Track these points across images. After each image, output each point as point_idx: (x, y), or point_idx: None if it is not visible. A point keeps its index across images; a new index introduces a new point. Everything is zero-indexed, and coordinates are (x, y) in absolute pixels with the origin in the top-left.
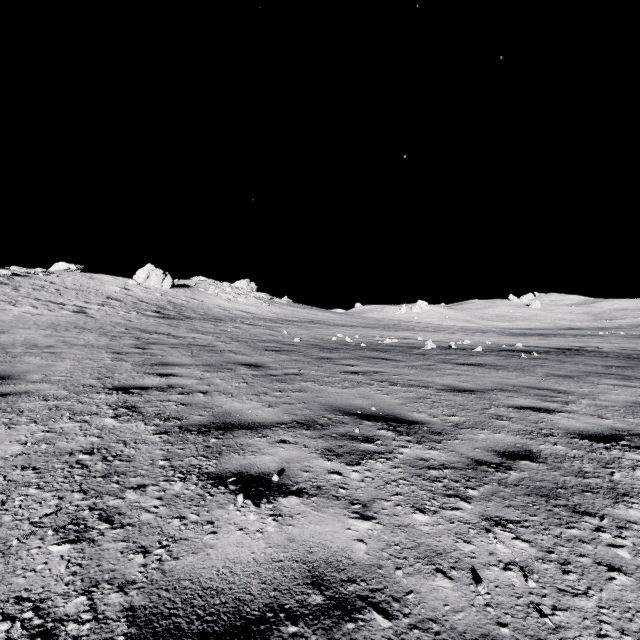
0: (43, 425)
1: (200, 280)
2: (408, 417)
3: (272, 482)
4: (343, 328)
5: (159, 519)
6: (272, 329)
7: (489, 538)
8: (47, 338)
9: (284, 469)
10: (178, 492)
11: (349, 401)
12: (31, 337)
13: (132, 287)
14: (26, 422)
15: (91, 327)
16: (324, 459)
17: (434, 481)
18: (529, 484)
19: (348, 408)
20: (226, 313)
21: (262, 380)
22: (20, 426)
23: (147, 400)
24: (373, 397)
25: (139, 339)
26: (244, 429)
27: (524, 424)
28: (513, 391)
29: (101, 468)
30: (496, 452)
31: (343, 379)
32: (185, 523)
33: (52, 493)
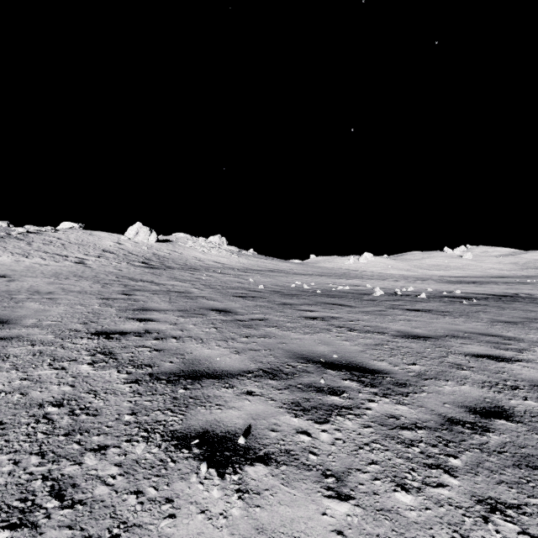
0: (23, 372)
1: (180, 236)
2: (370, 366)
3: (238, 444)
4: (300, 276)
5: (114, 494)
6: (240, 277)
7: (490, 532)
8: (49, 285)
9: (251, 427)
10: (139, 456)
11: (311, 348)
12: (36, 284)
13: (124, 242)
14: (8, 368)
15: (87, 276)
16: (291, 415)
17: (410, 445)
18: (514, 451)
19: (311, 355)
20: (201, 263)
21: (230, 325)
22: (1, 373)
23: (124, 345)
24: (333, 343)
25: (126, 286)
26: (212, 378)
27: (486, 374)
28: (465, 338)
29: (66, 424)
30: (467, 408)
31: (304, 324)
32: (141, 501)
33: (9, 456)
